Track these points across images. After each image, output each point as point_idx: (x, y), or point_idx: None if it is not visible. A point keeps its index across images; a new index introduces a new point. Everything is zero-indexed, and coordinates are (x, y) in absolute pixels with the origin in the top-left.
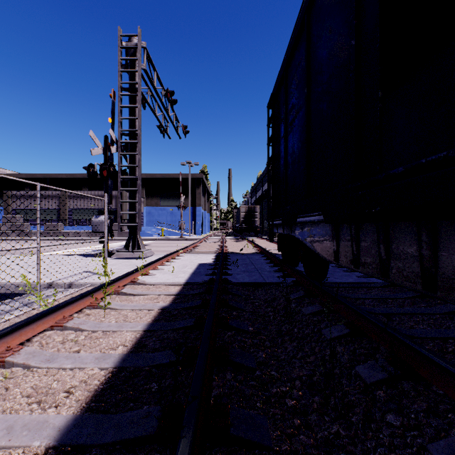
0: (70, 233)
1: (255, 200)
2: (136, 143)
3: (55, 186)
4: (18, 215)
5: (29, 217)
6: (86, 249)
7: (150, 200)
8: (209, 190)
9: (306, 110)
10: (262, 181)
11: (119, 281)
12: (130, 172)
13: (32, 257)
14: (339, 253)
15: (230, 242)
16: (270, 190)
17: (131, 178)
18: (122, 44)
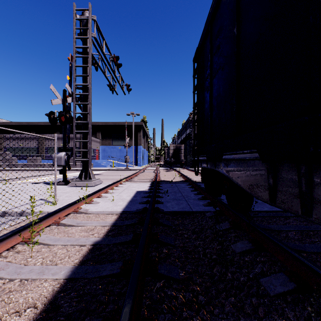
0: (46, 165)
1: (181, 140)
2: (87, 95)
3: (36, 131)
4: (8, 152)
5: (16, 153)
6: (54, 177)
7: (104, 140)
8: (147, 134)
9: (235, 49)
10: (186, 127)
11: (61, 212)
12: (83, 118)
13: (6, 184)
14: (277, 194)
15: (162, 172)
16: (192, 133)
17: (83, 123)
18: (76, 17)
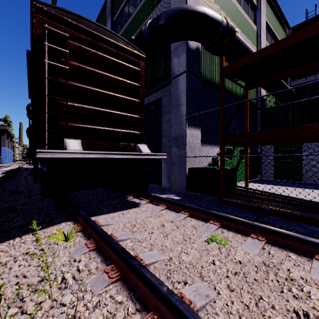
0: None
1: None
2: None
3: None
4: None
5: None
6: None
7: None
8: (12, 135)
9: None
10: None
11: None
12: None
13: None
14: None
15: (26, 166)
16: None
17: None
18: None
